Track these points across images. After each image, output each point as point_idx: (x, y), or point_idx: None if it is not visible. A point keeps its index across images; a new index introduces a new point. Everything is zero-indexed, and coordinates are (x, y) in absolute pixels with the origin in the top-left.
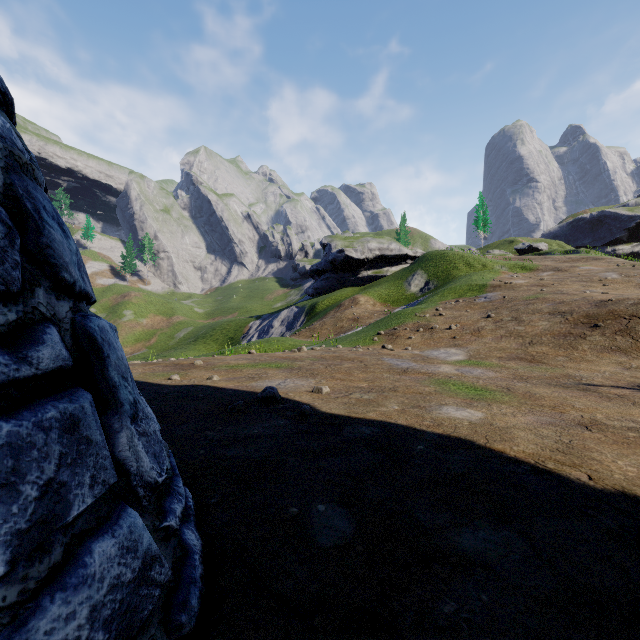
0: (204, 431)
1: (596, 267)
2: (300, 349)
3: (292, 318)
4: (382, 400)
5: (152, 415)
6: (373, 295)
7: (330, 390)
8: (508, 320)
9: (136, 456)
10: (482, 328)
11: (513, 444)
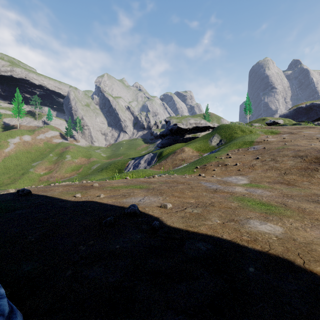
0: (79, 245)
1: (312, 132)
2: (154, 176)
3: (150, 159)
4: (207, 214)
5: None
6: (192, 147)
7: (172, 205)
8: (269, 160)
9: None
10: (254, 165)
11: None
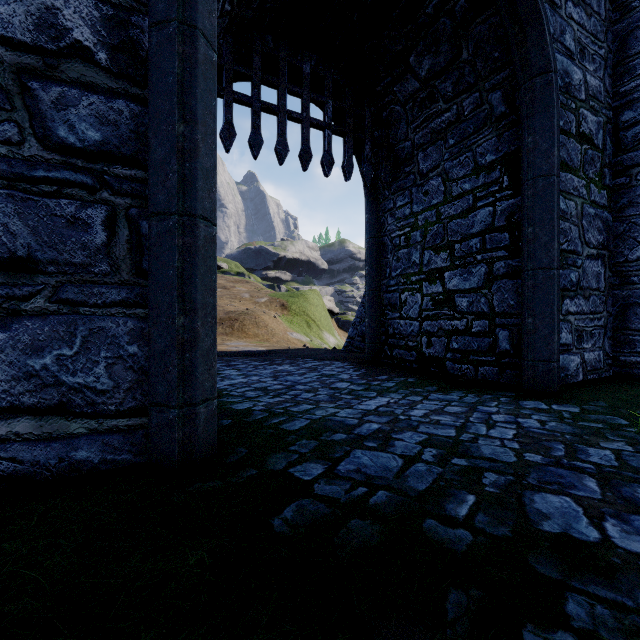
0: None
1: (245, 288)
2: None
3: None
4: None
5: None
6: None
7: None
8: None
9: None
10: None
11: None
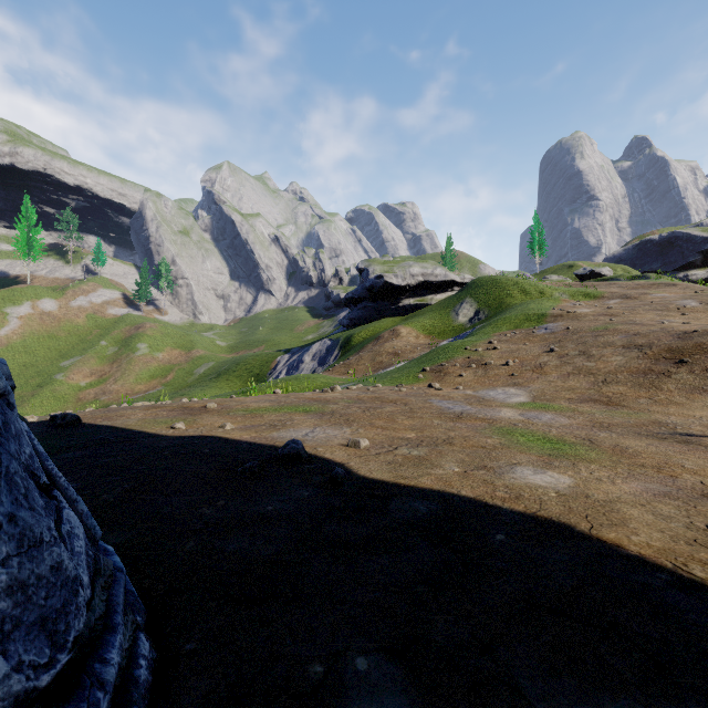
0: (200, 508)
1: (670, 294)
2: (333, 388)
3: (325, 352)
4: (436, 457)
5: (73, 522)
6: (416, 326)
7: (369, 443)
8: (575, 355)
9: None
10: (545, 364)
11: (629, 531)
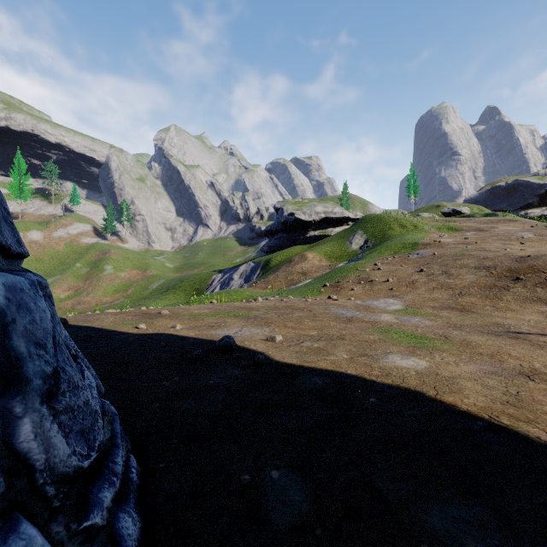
0: (161, 382)
1: (513, 228)
2: (256, 299)
3: (249, 272)
4: (331, 348)
5: (90, 379)
6: (319, 252)
7: (283, 338)
8: (439, 274)
9: (46, 445)
10: (416, 281)
11: (463, 396)
